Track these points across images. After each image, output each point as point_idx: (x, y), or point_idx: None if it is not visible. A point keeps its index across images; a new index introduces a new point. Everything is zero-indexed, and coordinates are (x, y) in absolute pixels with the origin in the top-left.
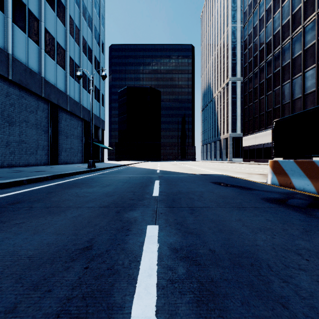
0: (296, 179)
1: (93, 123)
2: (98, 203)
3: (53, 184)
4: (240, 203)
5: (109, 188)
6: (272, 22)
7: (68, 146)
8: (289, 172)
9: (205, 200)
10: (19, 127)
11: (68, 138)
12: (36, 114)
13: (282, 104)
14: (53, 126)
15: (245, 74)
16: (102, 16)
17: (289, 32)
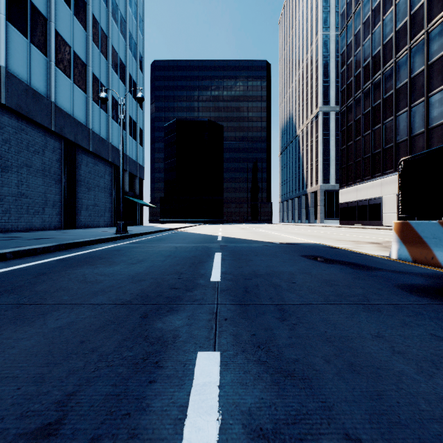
0: (442, 252)
1: (127, 169)
2: (114, 296)
3: (54, 259)
4: (364, 295)
5: (140, 266)
6: (382, 26)
7: (90, 202)
8: (430, 240)
9: (300, 289)
10: (17, 174)
11: (90, 190)
12: (42, 155)
13: (396, 143)
14: (68, 174)
15: (342, 100)
16: (140, 19)
17: (406, 40)
